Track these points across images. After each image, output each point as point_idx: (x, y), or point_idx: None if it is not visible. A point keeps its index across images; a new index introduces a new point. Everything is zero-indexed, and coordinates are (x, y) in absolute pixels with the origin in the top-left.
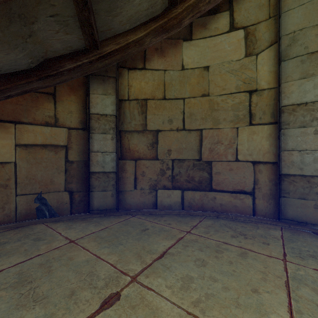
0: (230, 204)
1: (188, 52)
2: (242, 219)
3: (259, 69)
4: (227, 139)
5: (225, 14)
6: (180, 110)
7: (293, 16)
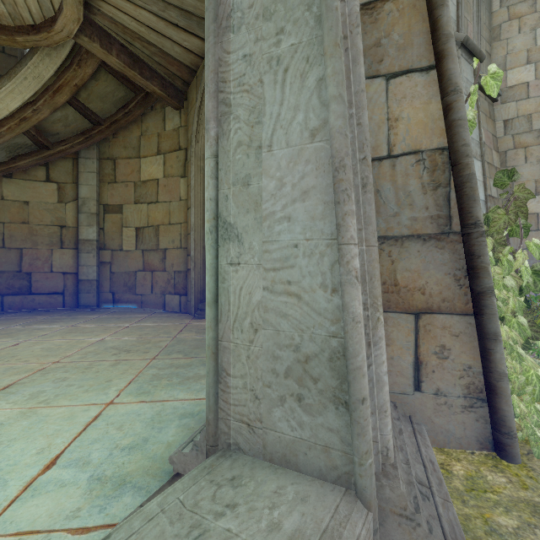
0: (47, 303)
1: (8, 187)
2: (52, 310)
3: (68, 213)
4: (45, 257)
5: (43, 168)
6: (0, 231)
7: (84, 189)
